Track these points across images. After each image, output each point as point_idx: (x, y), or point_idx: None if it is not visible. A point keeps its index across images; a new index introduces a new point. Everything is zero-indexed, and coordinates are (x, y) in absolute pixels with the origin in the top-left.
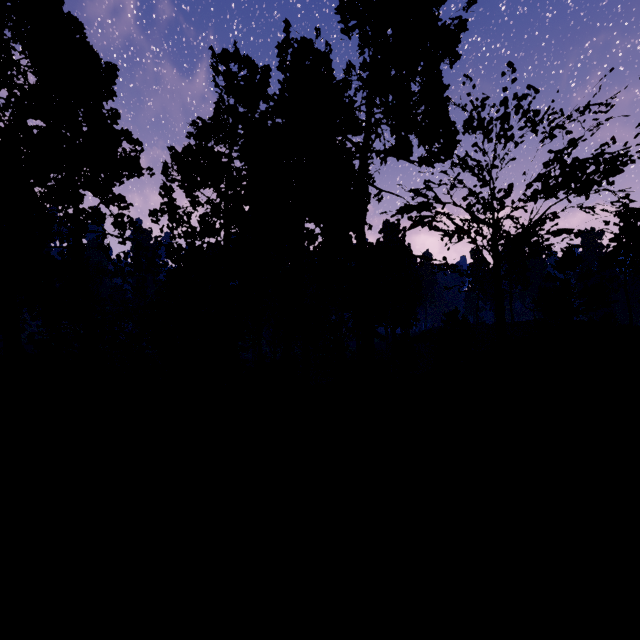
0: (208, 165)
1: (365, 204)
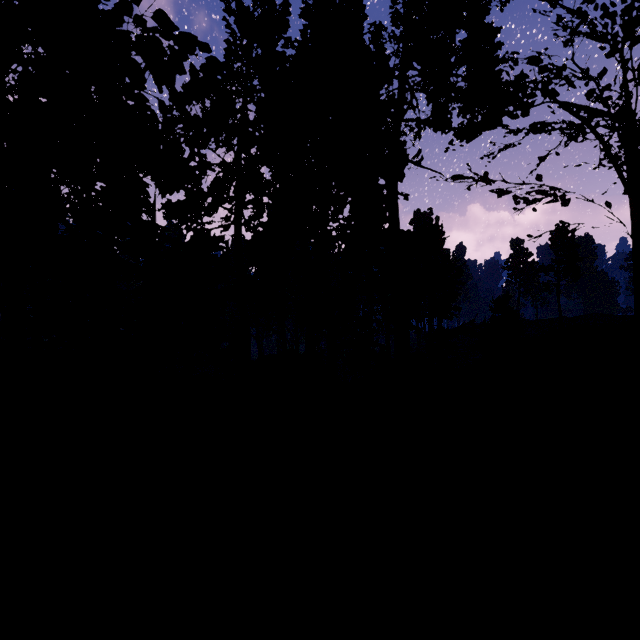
0: (213, 105)
1: (403, 162)
